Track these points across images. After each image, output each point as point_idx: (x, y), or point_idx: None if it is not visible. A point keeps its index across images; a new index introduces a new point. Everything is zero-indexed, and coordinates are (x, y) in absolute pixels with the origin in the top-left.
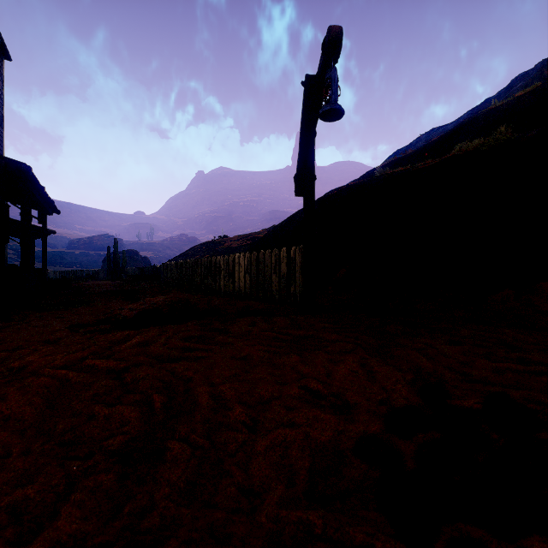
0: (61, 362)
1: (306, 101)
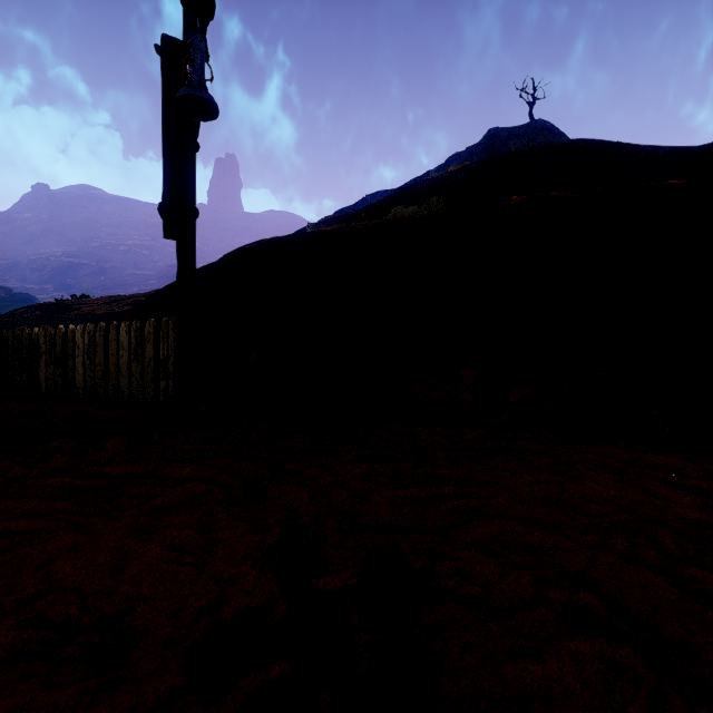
0: None
1: (165, 80)
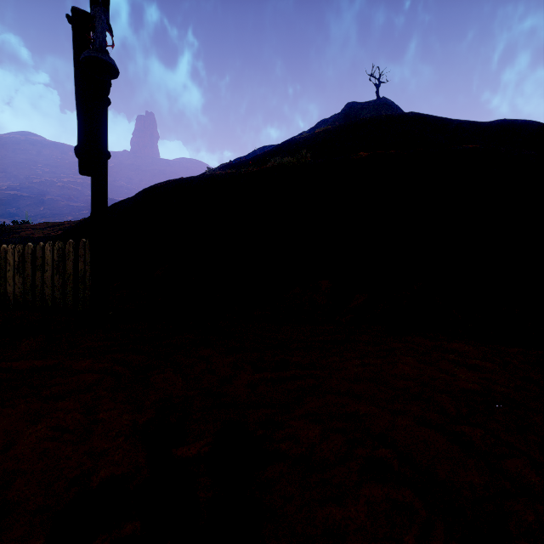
0: None
1: (76, 44)
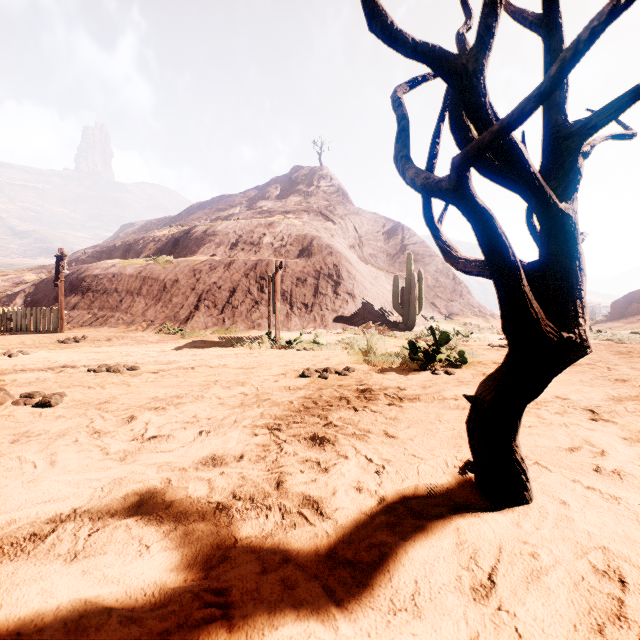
0: None
1: (57, 261)
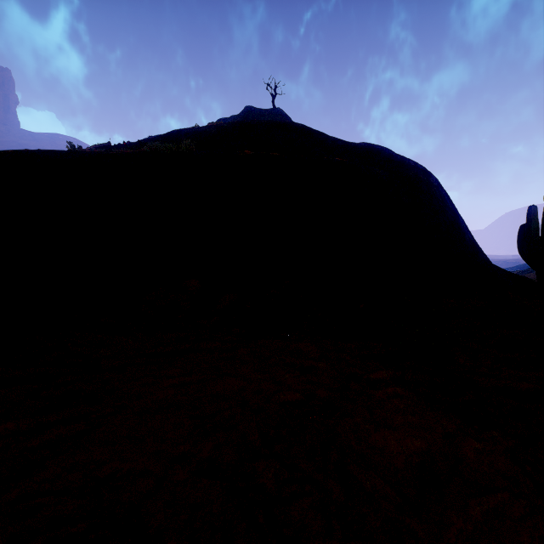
0: None
1: None
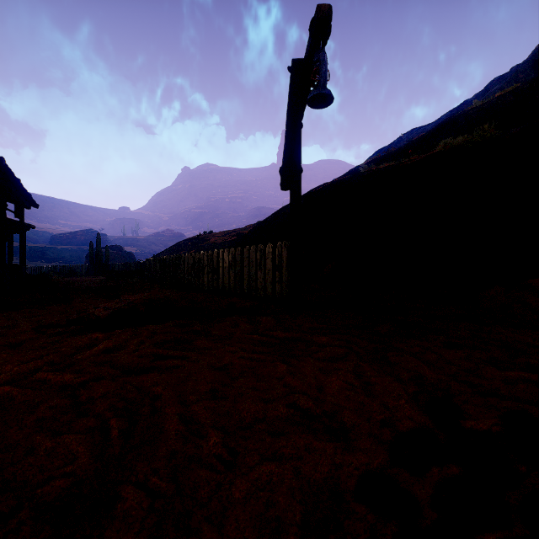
0: (7, 375)
1: (292, 88)
